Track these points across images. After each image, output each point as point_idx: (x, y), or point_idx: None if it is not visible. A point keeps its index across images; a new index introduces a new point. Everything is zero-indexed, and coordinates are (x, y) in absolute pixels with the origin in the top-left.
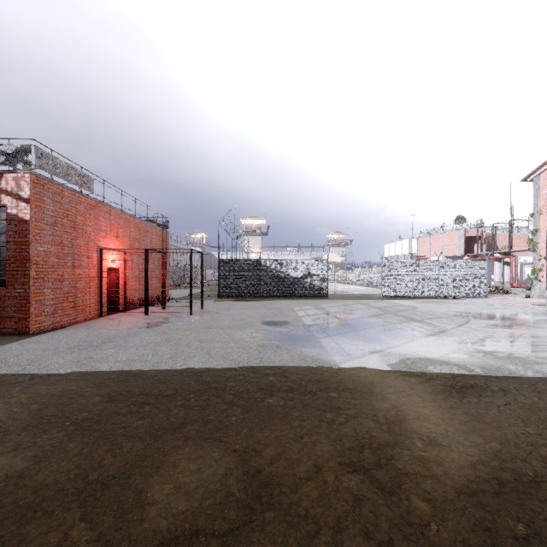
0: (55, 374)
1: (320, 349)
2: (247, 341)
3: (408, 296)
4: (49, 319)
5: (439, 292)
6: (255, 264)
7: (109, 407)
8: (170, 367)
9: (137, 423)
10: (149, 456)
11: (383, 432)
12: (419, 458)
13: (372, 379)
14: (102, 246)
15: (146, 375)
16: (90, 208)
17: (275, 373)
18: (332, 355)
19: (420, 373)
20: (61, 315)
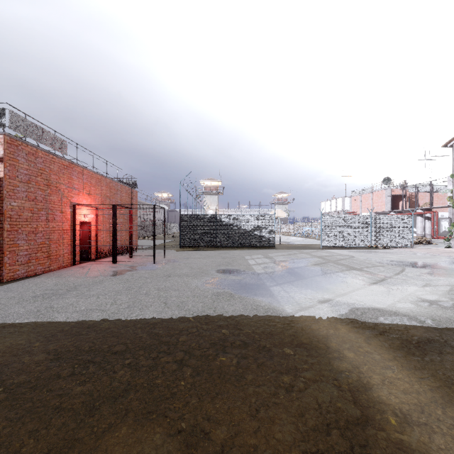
0: (10, 326)
1: (271, 298)
2: (202, 289)
3: (345, 246)
4: (23, 268)
5: (371, 243)
6: (212, 218)
7: (52, 367)
8: (125, 317)
9: (75, 389)
10: (79, 441)
11: (348, 402)
12: (398, 444)
13: (325, 331)
14: (75, 202)
15: (100, 327)
16: (63, 168)
17: (228, 325)
18: (283, 304)
19: (373, 325)
20: (35, 264)
